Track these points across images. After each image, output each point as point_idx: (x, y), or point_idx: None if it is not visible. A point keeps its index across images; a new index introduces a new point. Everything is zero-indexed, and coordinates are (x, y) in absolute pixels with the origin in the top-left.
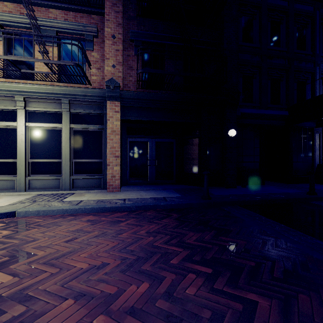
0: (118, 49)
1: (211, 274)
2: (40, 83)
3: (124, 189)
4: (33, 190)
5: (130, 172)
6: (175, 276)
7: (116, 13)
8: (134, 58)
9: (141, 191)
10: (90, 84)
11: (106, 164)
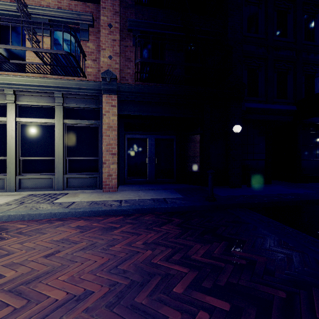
0: (115, 39)
1: (230, 312)
2: (31, 75)
3: (121, 189)
4: (23, 189)
5: (128, 170)
6: (181, 316)
7: (113, 1)
8: (132, 49)
9: (140, 191)
10: (85, 76)
11: (102, 162)
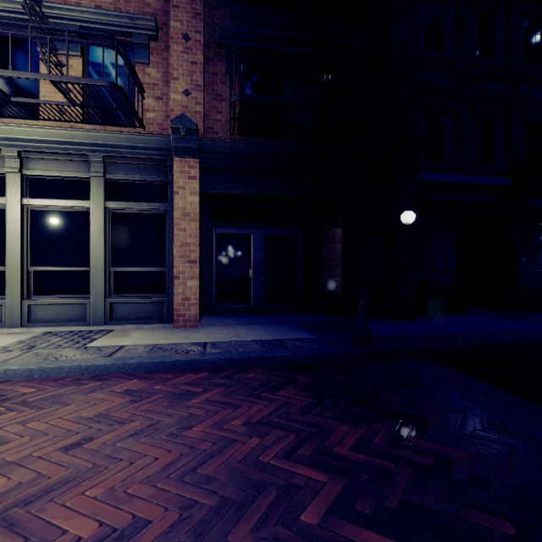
0: (196, 61)
1: None
2: (49, 124)
3: (206, 322)
4: (35, 323)
5: (218, 290)
6: None
7: None
8: (225, 79)
9: (238, 326)
10: (143, 126)
11: (173, 276)
